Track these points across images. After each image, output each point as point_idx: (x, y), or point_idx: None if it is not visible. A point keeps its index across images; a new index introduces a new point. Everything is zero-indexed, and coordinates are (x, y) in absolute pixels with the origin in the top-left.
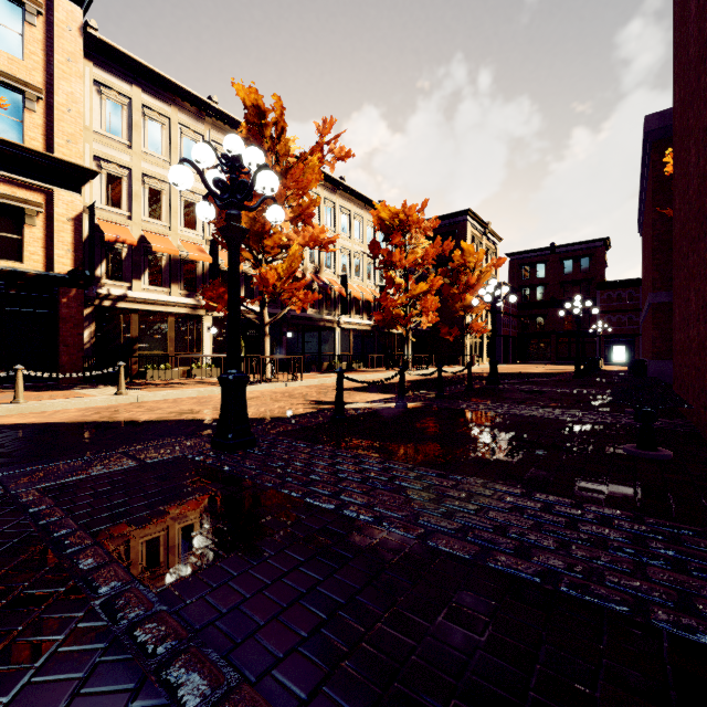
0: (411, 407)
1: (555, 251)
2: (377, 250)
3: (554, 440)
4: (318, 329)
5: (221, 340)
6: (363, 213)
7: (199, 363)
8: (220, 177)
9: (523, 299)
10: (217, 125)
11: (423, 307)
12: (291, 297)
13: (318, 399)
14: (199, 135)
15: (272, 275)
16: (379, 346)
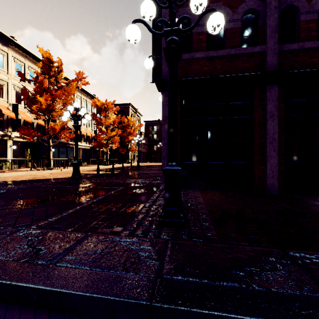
0: (115, 172)
1: (160, 122)
2: (95, 117)
3: (149, 175)
4: (66, 148)
5: (17, 152)
6: (87, 99)
7: (6, 163)
8: (71, 111)
9: (149, 139)
10: (15, 49)
11: (113, 141)
12: (63, 136)
13: (81, 173)
14: (5, 52)
15: (57, 127)
16: (93, 155)
